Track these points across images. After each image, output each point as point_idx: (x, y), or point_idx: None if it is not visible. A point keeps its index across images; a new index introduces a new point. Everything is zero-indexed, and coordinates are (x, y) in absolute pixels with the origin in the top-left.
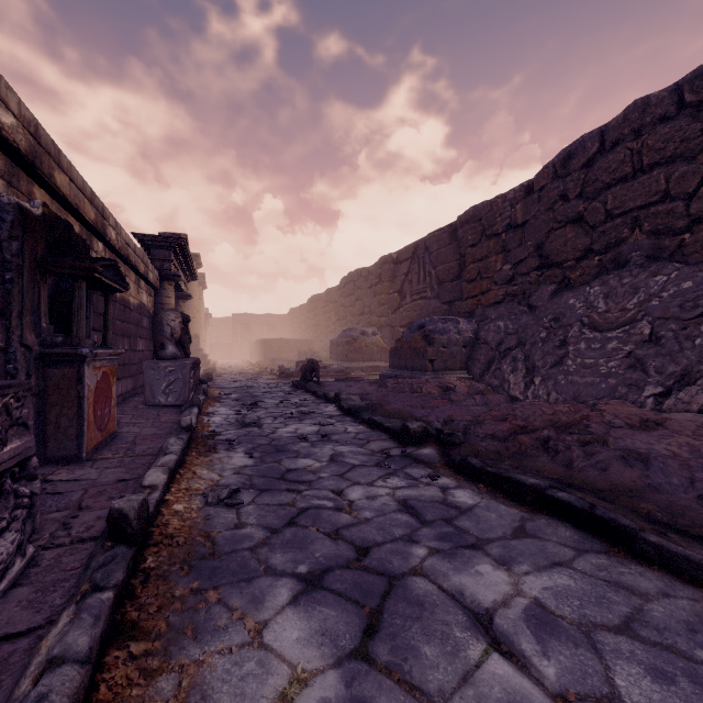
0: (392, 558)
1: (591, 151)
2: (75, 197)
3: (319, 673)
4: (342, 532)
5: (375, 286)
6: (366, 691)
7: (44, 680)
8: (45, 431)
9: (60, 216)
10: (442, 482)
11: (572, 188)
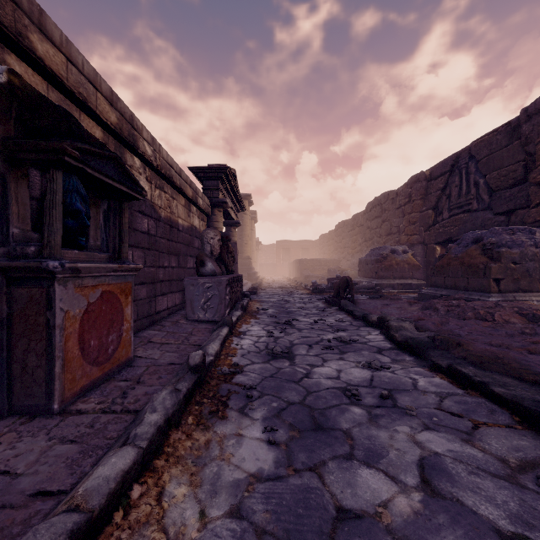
0: None
1: None
2: (78, 85)
3: None
4: None
5: (403, 206)
6: None
7: None
8: (11, 370)
9: (51, 100)
10: None
11: None
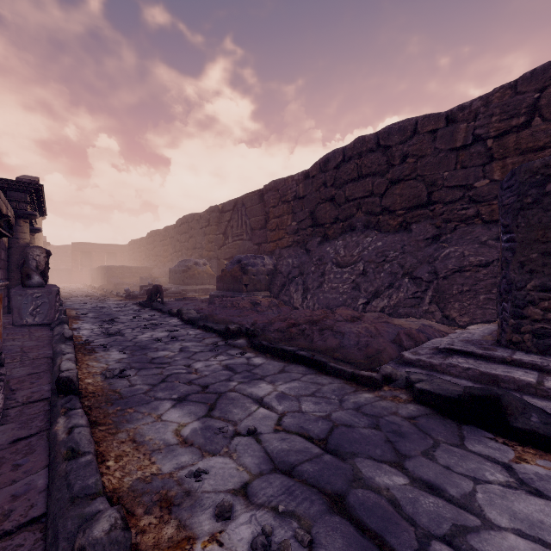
0: (220, 387)
1: (338, 160)
2: None
3: (190, 423)
4: (193, 381)
5: (205, 227)
6: (210, 423)
7: (76, 429)
8: None
9: None
10: (247, 355)
11: (329, 180)
